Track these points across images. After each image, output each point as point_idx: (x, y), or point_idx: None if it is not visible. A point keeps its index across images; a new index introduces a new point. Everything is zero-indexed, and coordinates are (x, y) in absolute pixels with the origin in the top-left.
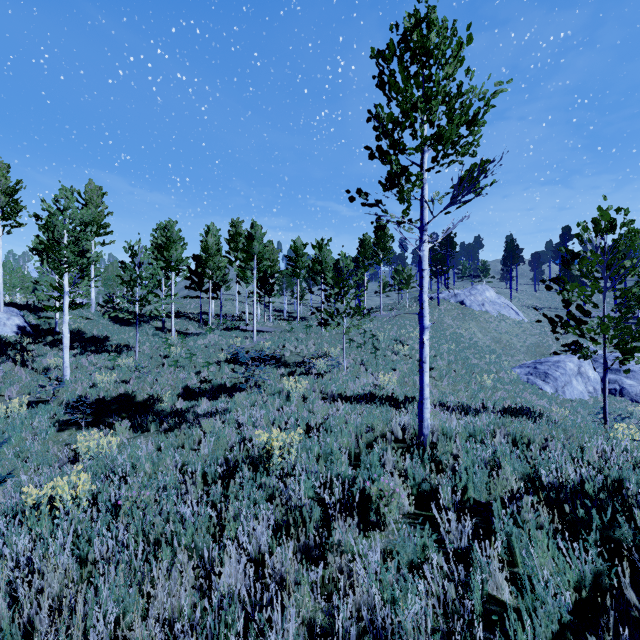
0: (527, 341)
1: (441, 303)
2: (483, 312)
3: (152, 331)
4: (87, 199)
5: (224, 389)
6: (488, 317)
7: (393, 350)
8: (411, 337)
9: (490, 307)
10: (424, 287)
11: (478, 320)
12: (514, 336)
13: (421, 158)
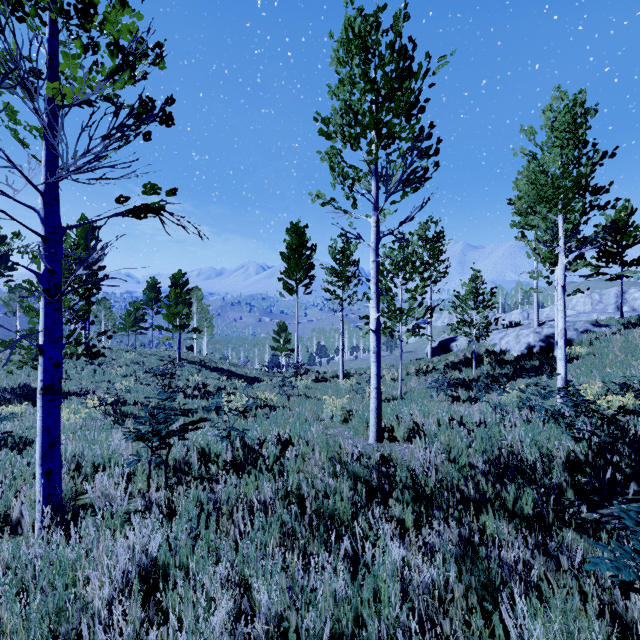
0: None
1: None
2: None
3: None
4: None
5: None
6: None
7: None
8: None
9: None
10: None
11: None
12: None
13: None
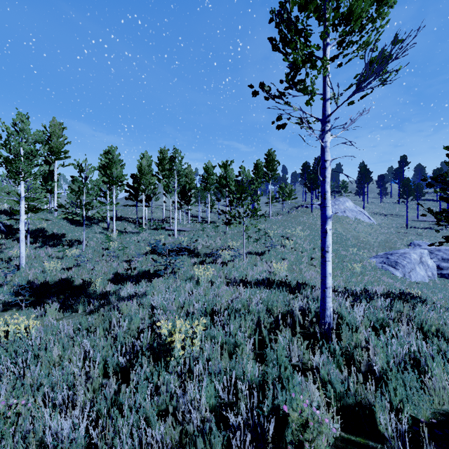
0: (378, 238)
1: (314, 210)
2: (345, 217)
3: (99, 230)
4: (51, 132)
5: (148, 275)
6: (349, 221)
7: (281, 244)
8: (294, 234)
9: (350, 213)
10: (327, 177)
11: (341, 223)
12: (368, 234)
13: (323, 51)
